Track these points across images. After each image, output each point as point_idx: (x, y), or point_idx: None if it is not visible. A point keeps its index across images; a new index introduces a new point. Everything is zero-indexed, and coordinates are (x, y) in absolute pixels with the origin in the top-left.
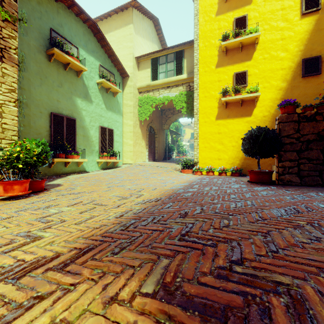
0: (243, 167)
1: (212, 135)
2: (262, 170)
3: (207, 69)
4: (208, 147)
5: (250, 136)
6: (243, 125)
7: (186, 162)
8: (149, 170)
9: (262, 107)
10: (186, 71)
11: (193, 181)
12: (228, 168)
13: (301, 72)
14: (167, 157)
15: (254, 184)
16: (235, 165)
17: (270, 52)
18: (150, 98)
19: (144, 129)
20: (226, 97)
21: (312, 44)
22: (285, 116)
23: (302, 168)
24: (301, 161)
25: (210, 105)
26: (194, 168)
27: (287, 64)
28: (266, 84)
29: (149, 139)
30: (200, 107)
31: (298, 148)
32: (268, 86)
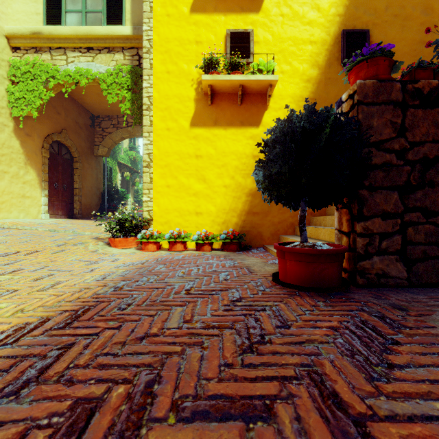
0: (245, 230)
1: (183, 160)
2: (318, 247)
3: (173, 11)
4: (174, 186)
5: (286, 135)
6: (244, 144)
7: (121, 219)
8: (1, 245)
9: (279, 110)
10: (130, 21)
11: (94, 294)
12: (216, 232)
13: (340, 55)
14: (106, 211)
15: (300, 295)
16: (229, 226)
17: (291, 5)
18: (42, 66)
19: (32, 142)
20: (212, 75)
21: (355, 8)
22: (373, 86)
23: (413, 237)
24: (410, 217)
25: (178, 92)
26: (139, 235)
27: (320, 34)
28: (285, 67)
29: (53, 170)
30: (156, 93)
31: (403, 179)
32: (288, 71)
